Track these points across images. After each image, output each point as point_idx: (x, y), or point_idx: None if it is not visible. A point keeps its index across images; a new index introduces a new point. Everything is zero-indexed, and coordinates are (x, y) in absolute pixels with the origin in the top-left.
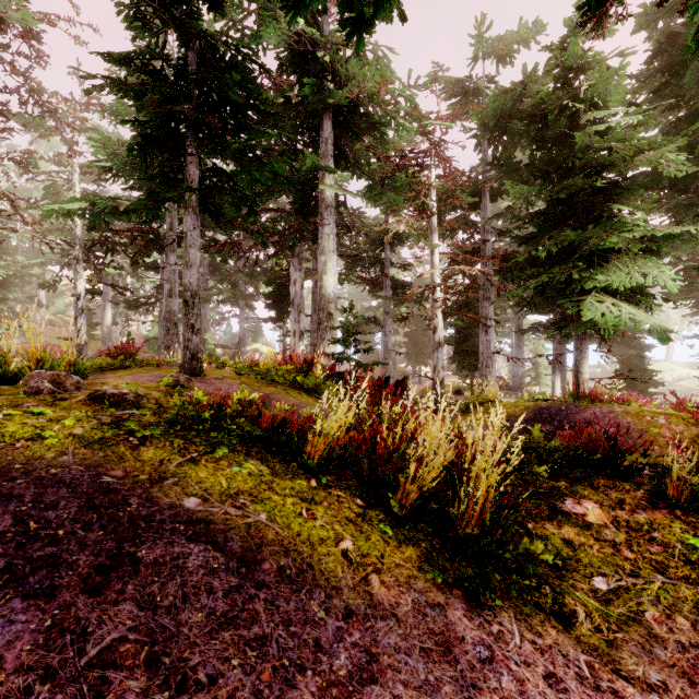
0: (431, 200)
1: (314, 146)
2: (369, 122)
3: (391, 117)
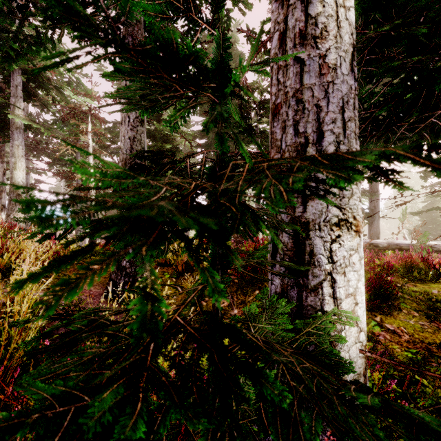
0: (88, 138)
1: (9, 85)
2: (50, 84)
3: (68, 84)
